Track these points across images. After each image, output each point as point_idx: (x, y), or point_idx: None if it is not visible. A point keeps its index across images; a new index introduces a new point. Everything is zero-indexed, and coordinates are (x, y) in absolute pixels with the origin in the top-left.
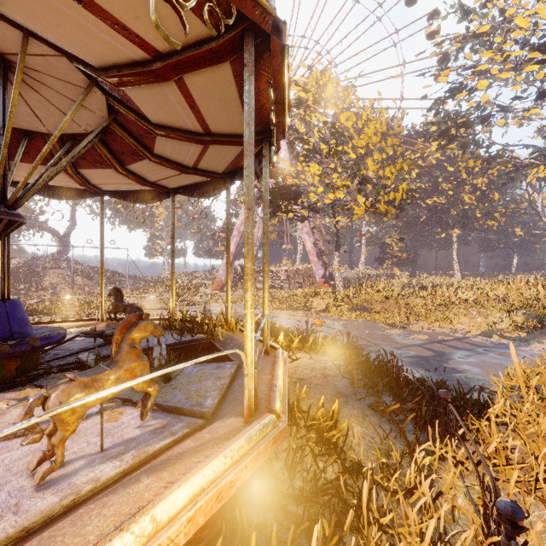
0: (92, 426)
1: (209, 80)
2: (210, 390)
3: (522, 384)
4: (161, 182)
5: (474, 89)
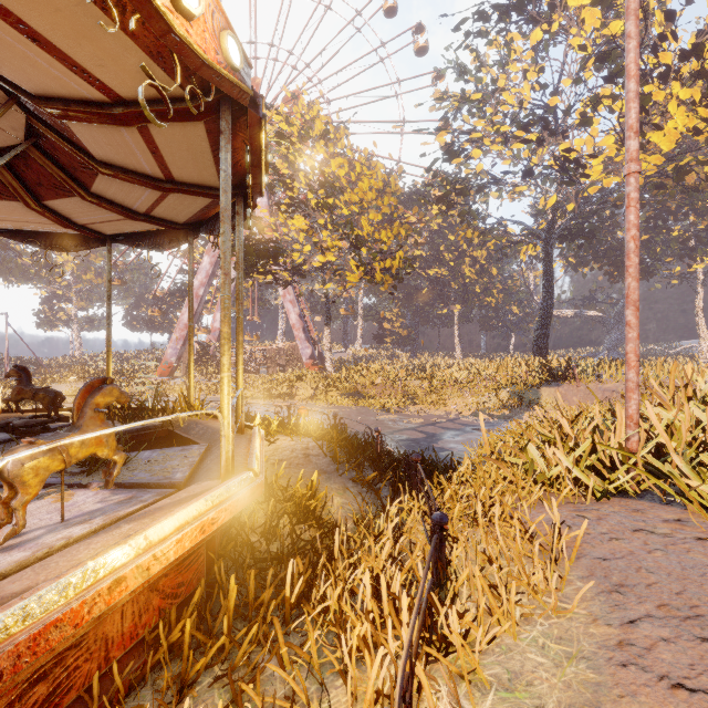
0: (37, 509)
1: (178, 132)
2: (178, 467)
3: (488, 449)
4: (94, 225)
5: (470, 156)
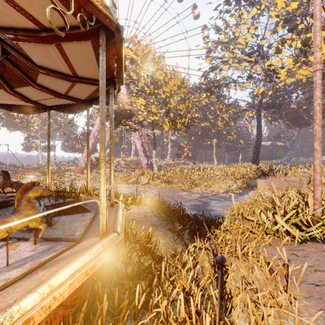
0: None
1: (77, 47)
2: (78, 227)
3: (236, 212)
4: (40, 101)
5: (222, 69)
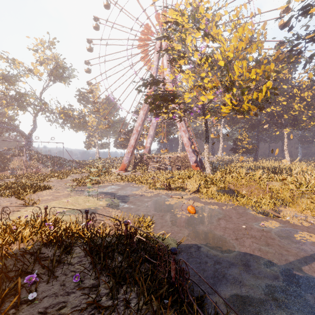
0: None
1: None
2: None
3: None
4: None
5: None
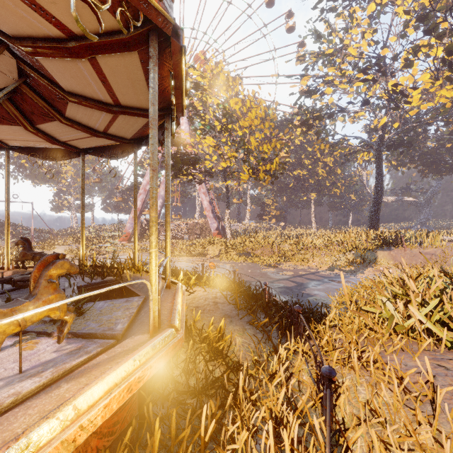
0: (8, 356)
1: (119, 63)
2: (120, 318)
3: (347, 299)
4: (72, 142)
5: (324, 93)
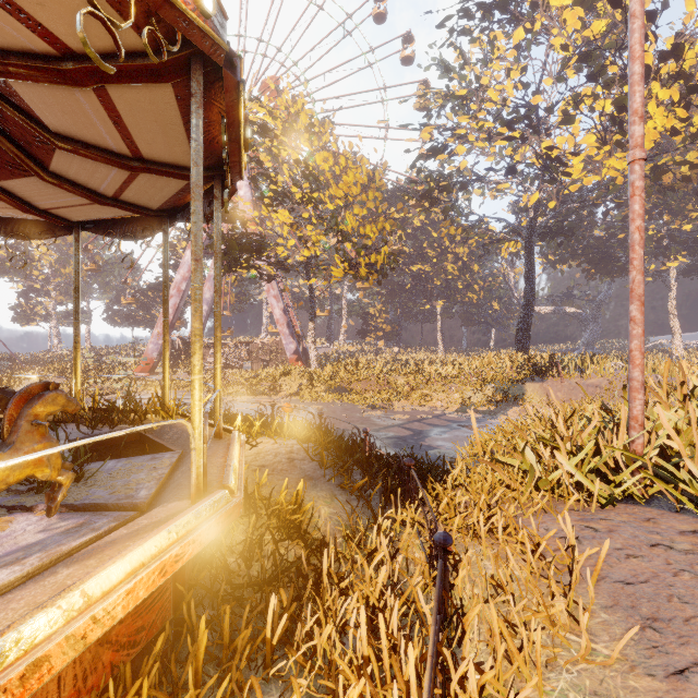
0: None
1: (143, 97)
2: (143, 481)
3: (480, 449)
4: (58, 211)
5: (454, 153)
